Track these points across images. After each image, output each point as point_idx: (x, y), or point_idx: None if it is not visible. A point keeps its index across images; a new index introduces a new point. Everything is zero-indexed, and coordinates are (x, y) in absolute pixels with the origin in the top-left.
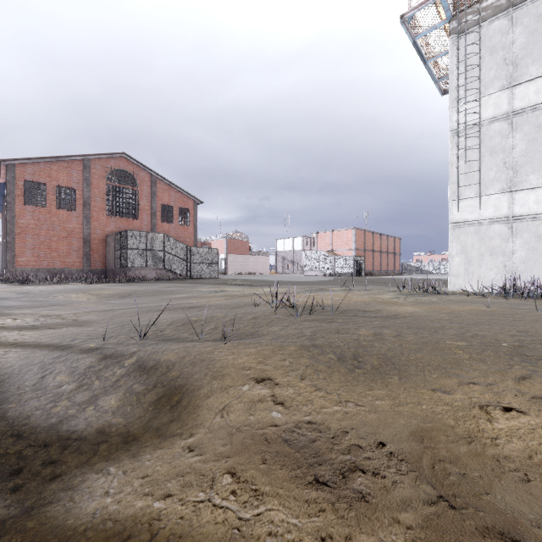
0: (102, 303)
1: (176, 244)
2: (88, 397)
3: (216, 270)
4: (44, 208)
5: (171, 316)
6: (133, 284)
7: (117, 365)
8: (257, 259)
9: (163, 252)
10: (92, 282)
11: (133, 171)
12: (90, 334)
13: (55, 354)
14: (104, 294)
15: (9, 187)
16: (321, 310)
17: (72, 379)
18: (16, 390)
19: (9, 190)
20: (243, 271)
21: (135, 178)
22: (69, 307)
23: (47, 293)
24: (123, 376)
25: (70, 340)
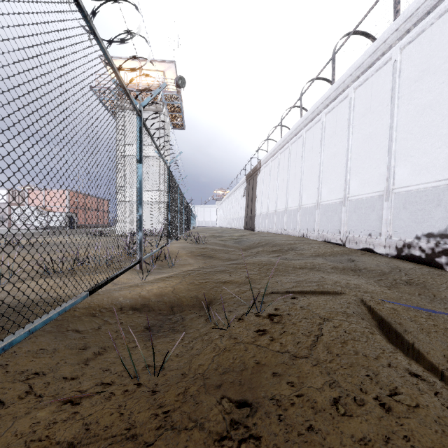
0: None
1: None
2: None
3: None
4: None
5: None
6: None
7: None
8: None
9: None
10: None
11: None
12: None
13: None
14: None
15: None
16: (36, 244)
17: None
18: None
19: None
20: None
21: None
22: None
23: None
24: None
25: None
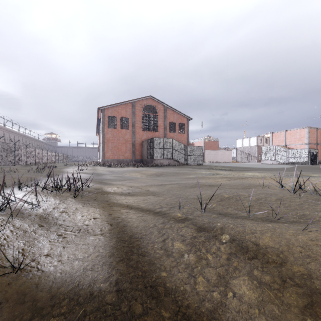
0: (152, 179)
1: (179, 144)
2: (215, 276)
3: (202, 160)
4: (116, 129)
5: (204, 192)
6: (158, 168)
7: (214, 240)
8: (224, 153)
9: (172, 149)
10: (138, 166)
11: (155, 105)
12: (165, 203)
13: (159, 220)
14: (148, 173)
15: (102, 120)
16: None
17: (186, 249)
18: (153, 253)
19: (102, 121)
20: (214, 160)
21: (155, 109)
22: (138, 181)
23: (121, 172)
24: (230, 255)
25: (159, 208)
